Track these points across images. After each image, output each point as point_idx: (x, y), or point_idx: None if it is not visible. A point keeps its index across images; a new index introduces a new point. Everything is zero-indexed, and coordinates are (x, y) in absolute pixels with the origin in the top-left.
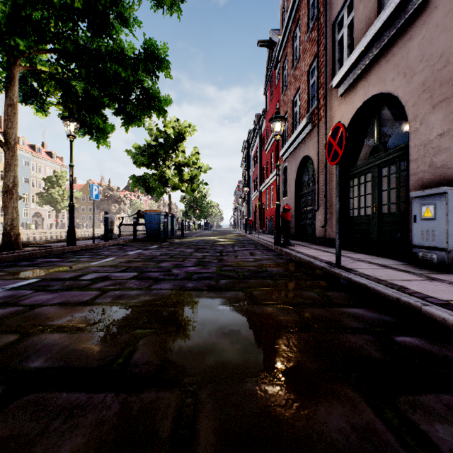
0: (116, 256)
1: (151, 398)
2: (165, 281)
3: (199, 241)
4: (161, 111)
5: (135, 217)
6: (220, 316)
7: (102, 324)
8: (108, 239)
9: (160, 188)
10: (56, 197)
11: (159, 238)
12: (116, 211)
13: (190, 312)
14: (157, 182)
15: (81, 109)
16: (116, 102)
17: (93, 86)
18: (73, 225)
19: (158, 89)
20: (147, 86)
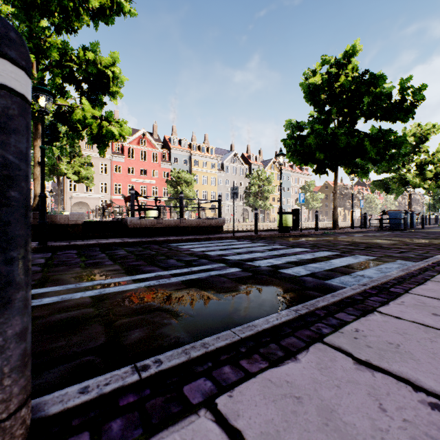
0: (379, 233)
1: (403, 241)
2: (405, 237)
3: (436, 231)
4: (402, 155)
5: (381, 215)
6: (420, 240)
7: (391, 239)
8: (366, 227)
9: (399, 189)
10: (308, 199)
11: (400, 228)
12: (350, 207)
13: (412, 239)
14: (396, 184)
15: (357, 167)
16: (376, 162)
17: (365, 159)
18: (353, 220)
19: (400, 153)
20: (394, 152)
